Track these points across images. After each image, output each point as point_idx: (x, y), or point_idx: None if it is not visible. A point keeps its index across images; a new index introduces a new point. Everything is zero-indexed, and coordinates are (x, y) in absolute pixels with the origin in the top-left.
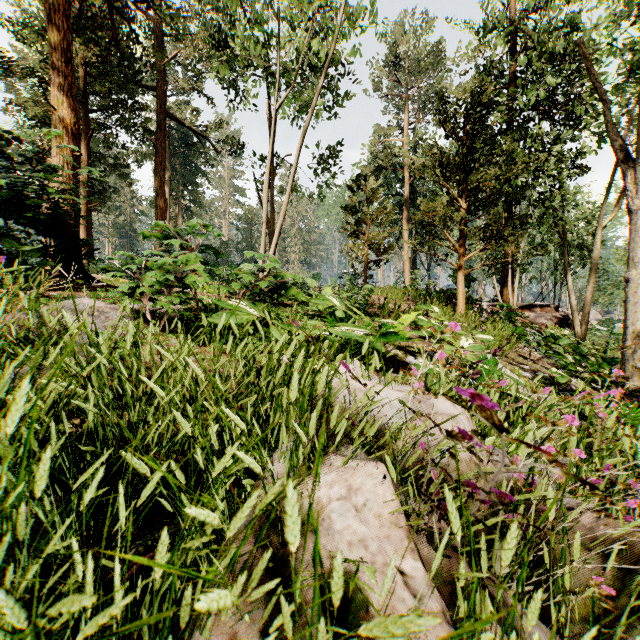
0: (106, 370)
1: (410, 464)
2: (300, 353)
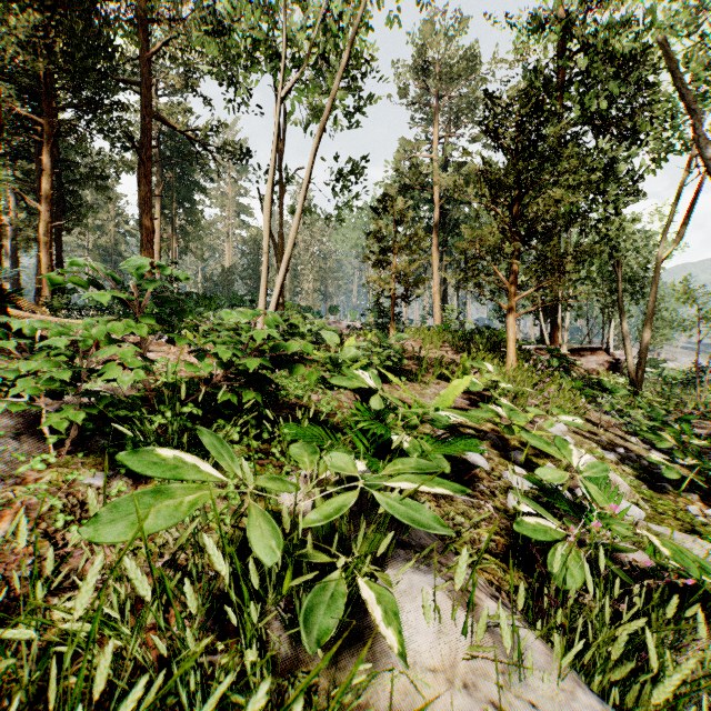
0: None
1: None
2: None
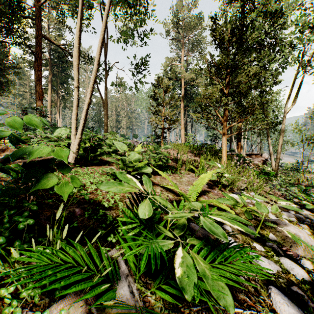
0: None
1: None
2: None
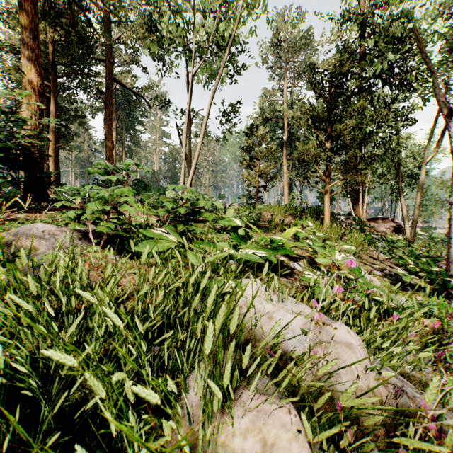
0: (49, 289)
1: (319, 406)
2: (213, 288)
